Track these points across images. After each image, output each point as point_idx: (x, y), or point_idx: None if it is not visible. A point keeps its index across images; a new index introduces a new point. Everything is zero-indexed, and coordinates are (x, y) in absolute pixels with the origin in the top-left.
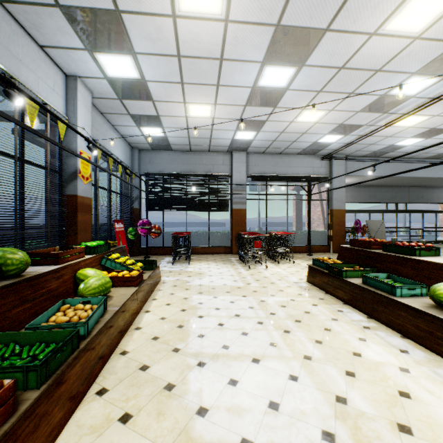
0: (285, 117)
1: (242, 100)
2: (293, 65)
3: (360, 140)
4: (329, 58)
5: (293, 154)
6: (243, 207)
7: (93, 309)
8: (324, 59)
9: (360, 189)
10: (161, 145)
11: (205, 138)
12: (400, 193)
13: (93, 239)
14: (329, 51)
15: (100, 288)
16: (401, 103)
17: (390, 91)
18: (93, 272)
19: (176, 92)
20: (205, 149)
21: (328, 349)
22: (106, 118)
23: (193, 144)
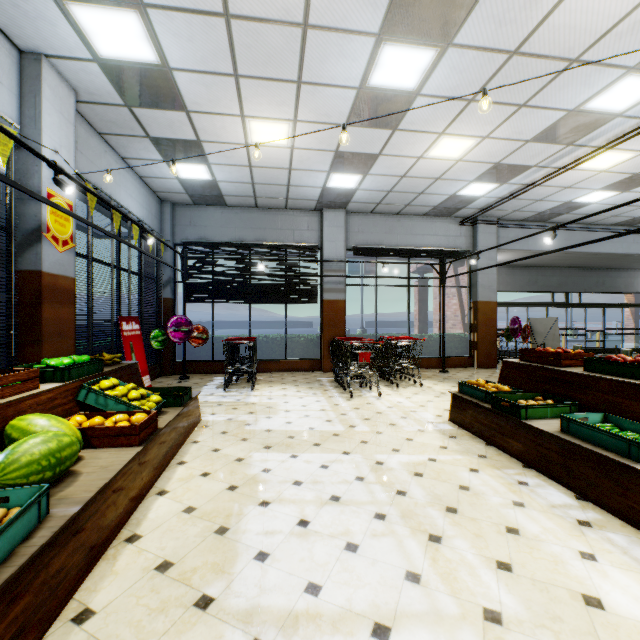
0: (410, 148)
1: (341, 113)
2: (432, 43)
3: (525, 191)
4: (495, 31)
5: (417, 215)
6: (340, 297)
7: (1, 523)
8: (486, 33)
9: (514, 271)
10: (208, 195)
11: (279, 185)
12: (572, 278)
13: (85, 349)
14: (497, 15)
15: (41, 463)
16: (599, 127)
17: (585, 102)
18: (42, 422)
19: (227, 94)
20: (280, 205)
21: (529, 587)
22: (109, 144)
23: (260, 195)
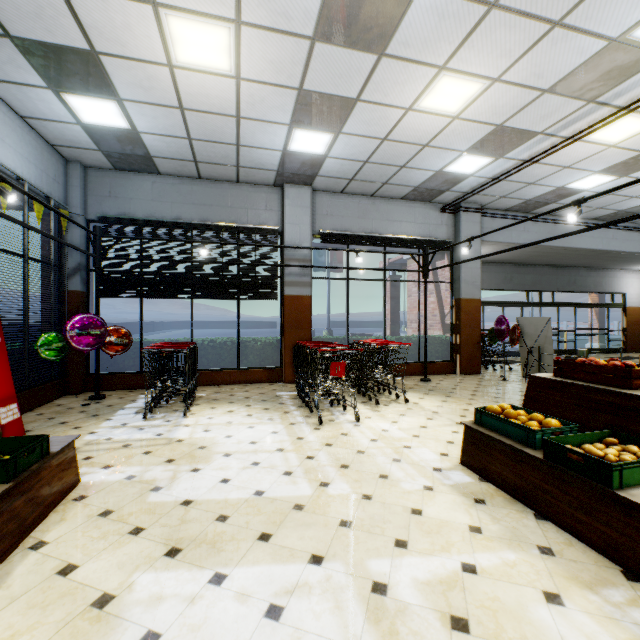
0: (398, 92)
1: (306, 13)
2: None
3: (525, 167)
4: None
5: (394, 199)
6: (305, 292)
7: None
8: None
9: (490, 268)
10: (132, 156)
11: (225, 144)
12: (546, 276)
13: None
14: None
15: None
16: (635, 73)
17: (636, 25)
18: None
19: None
20: (231, 176)
21: None
22: None
23: (202, 159)
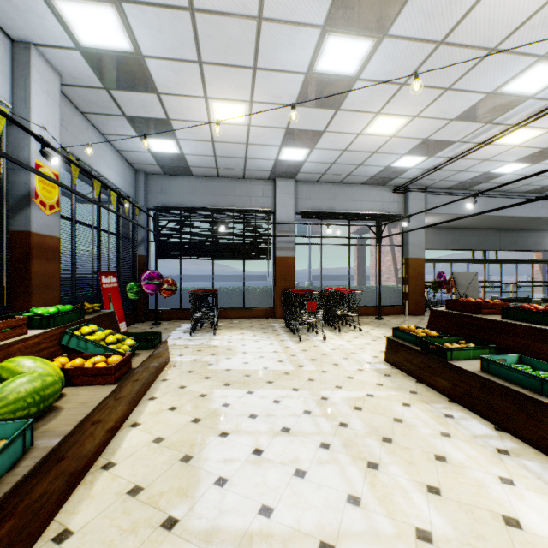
0: (351, 126)
1: (291, 95)
2: (370, 34)
3: (450, 163)
4: (424, 23)
5: (356, 184)
6: (290, 254)
7: None
8: (417, 26)
9: (440, 232)
10: (177, 167)
11: (238, 158)
12: (489, 238)
13: (70, 299)
14: (426, 10)
15: (27, 400)
16: (513, 107)
17: (502, 86)
18: (29, 364)
19: (192, 79)
20: (239, 175)
21: (455, 509)
22: (90, 122)
23: (221, 166)
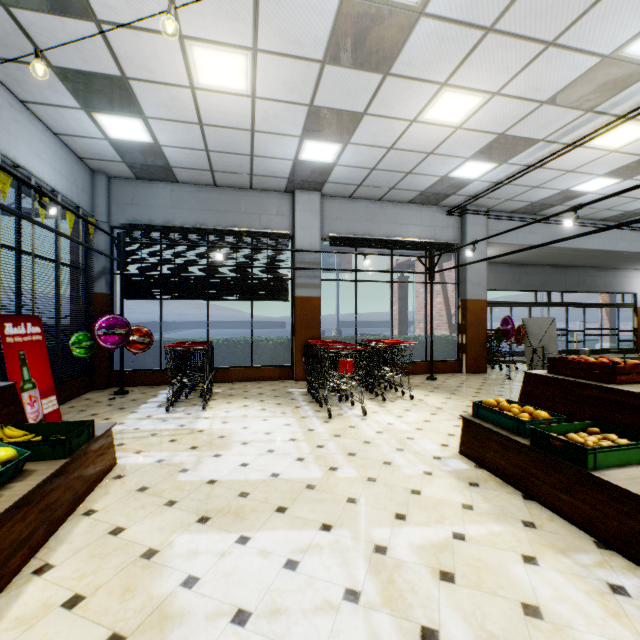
0: (403, 106)
1: (317, 40)
2: None
3: (527, 172)
4: None
5: (401, 202)
6: (314, 293)
7: None
8: None
9: (498, 268)
10: (153, 166)
11: (240, 155)
12: (554, 276)
13: None
14: None
15: None
16: (630, 85)
17: (627, 44)
18: None
19: None
20: (244, 184)
21: None
22: None
23: (218, 168)
